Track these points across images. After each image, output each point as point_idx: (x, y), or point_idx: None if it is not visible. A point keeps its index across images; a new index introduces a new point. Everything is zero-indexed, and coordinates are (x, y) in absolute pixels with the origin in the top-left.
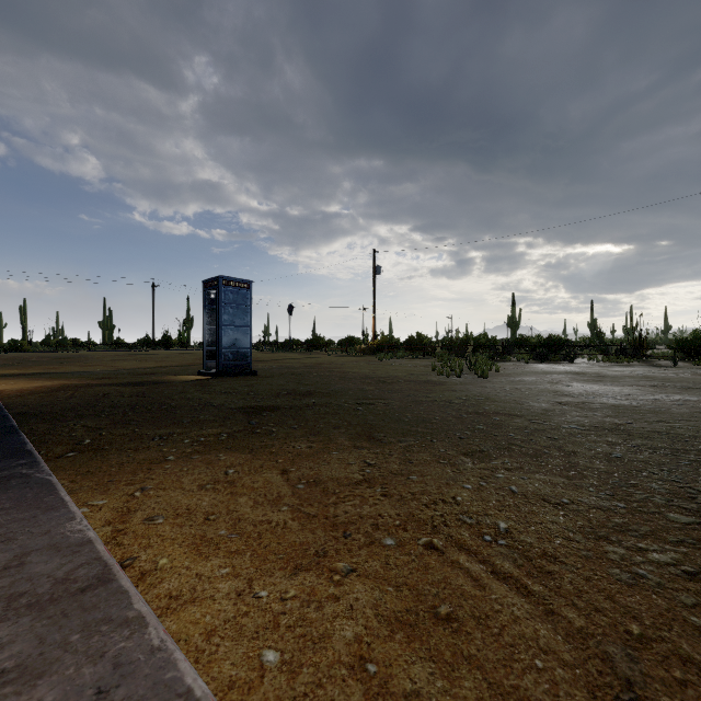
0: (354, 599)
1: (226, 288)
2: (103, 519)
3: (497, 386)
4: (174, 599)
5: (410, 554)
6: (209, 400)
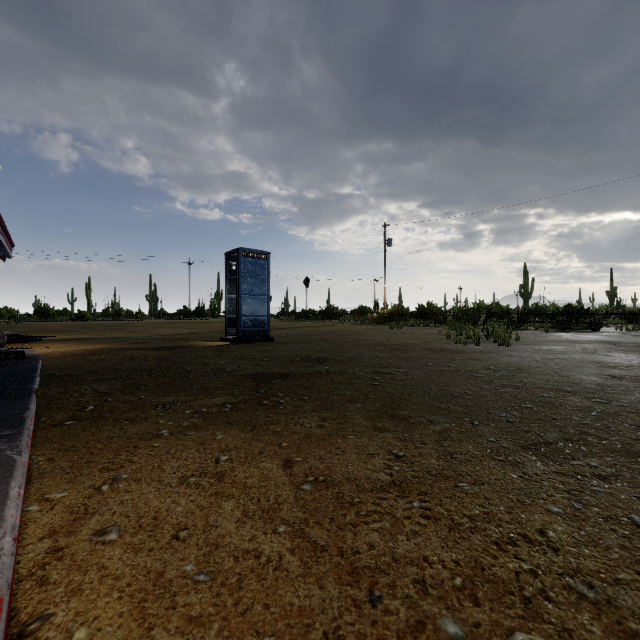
0: None
1: (245, 259)
2: (48, 526)
3: (524, 355)
4: None
5: None
6: (223, 365)
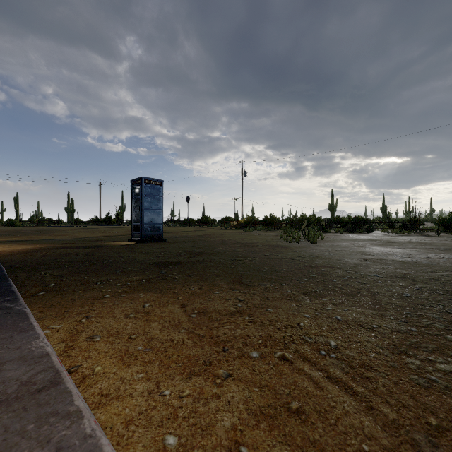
0: (230, 397)
1: (146, 185)
2: (59, 338)
3: (323, 248)
4: (104, 396)
5: (269, 364)
6: (134, 257)
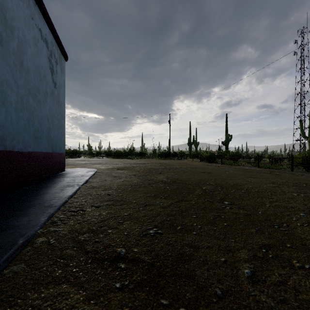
0: None
1: None
2: None
3: None
4: None
5: None
6: None
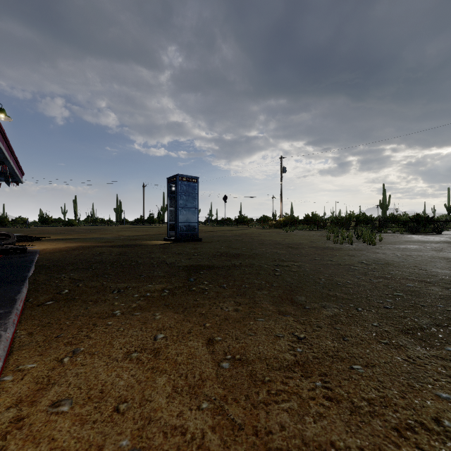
0: None
1: (181, 182)
2: (16, 395)
3: (388, 252)
4: None
5: None
6: (165, 259)
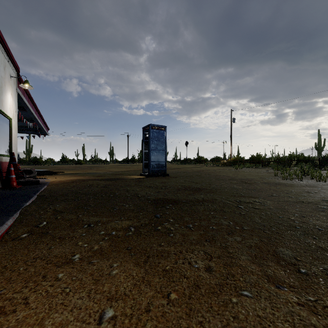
0: None
1: (153, 130)
2: None
3: None
4: None
5: None
6: (137, 192)
